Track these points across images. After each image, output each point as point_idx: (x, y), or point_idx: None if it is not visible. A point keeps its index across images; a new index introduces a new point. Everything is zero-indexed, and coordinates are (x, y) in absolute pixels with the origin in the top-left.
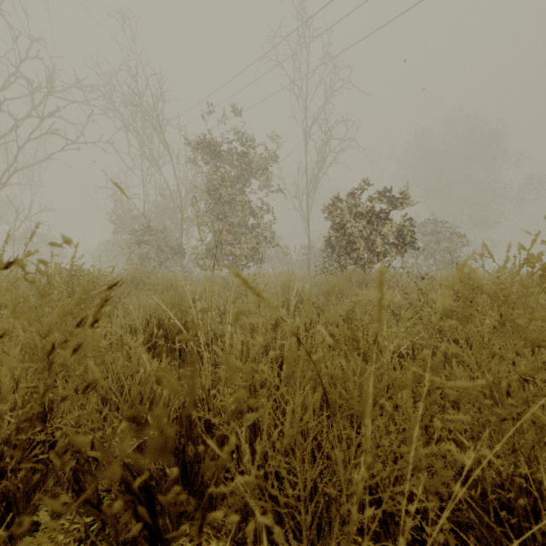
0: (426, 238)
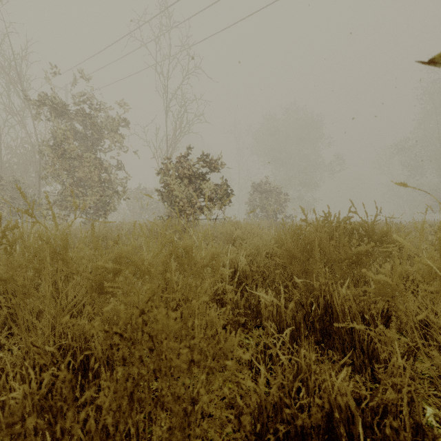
0: (260, 195)
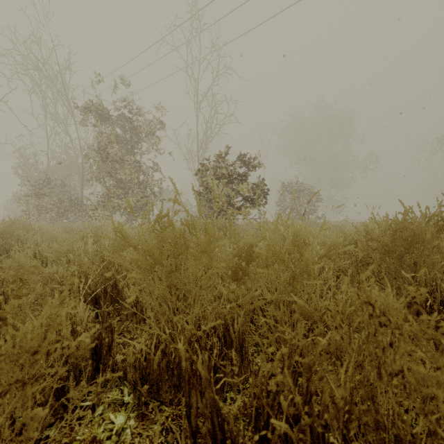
0: (290, 195)
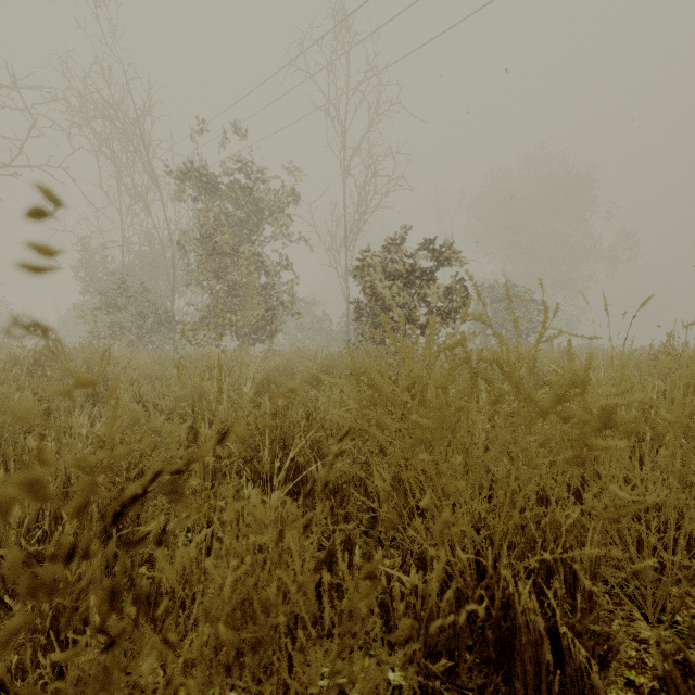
0: (495, 305)
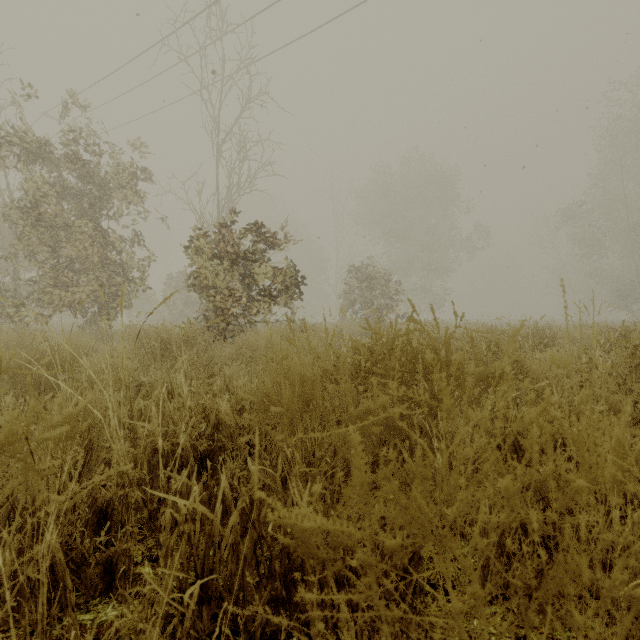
0: (359, 284)
